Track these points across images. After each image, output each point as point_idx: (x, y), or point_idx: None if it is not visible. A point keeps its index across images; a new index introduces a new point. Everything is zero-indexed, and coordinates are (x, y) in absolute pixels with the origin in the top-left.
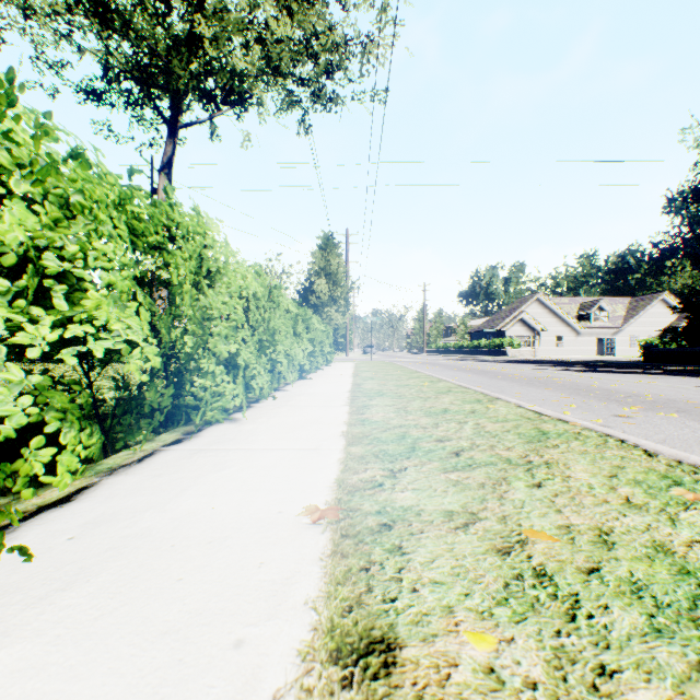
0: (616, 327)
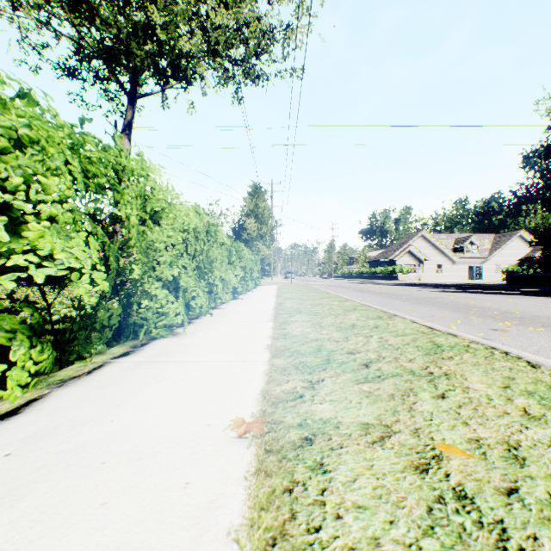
0: (483, 257)
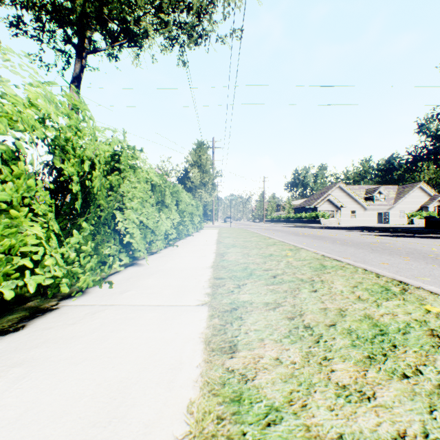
0: (390, 205)
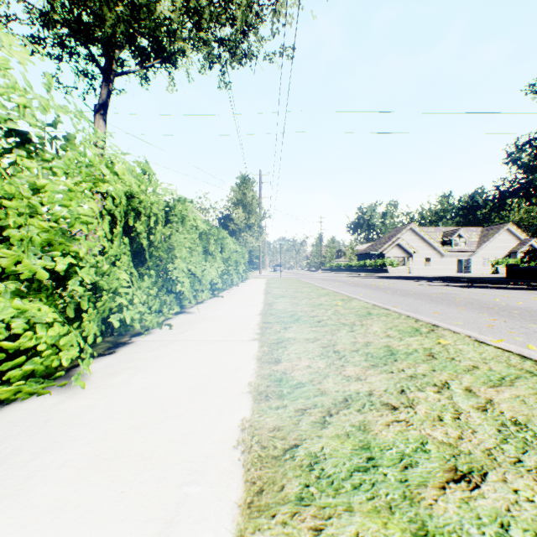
0: (471, 250)
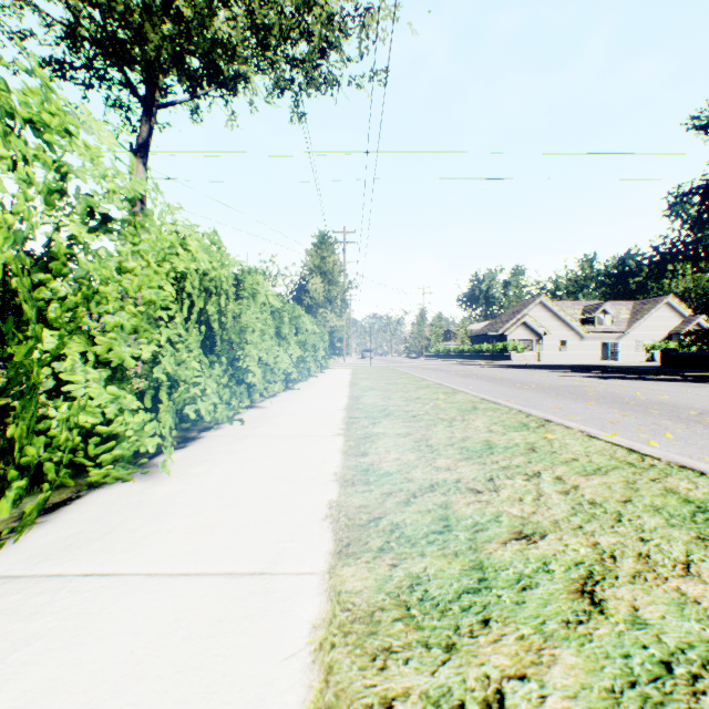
0: (620, 331)
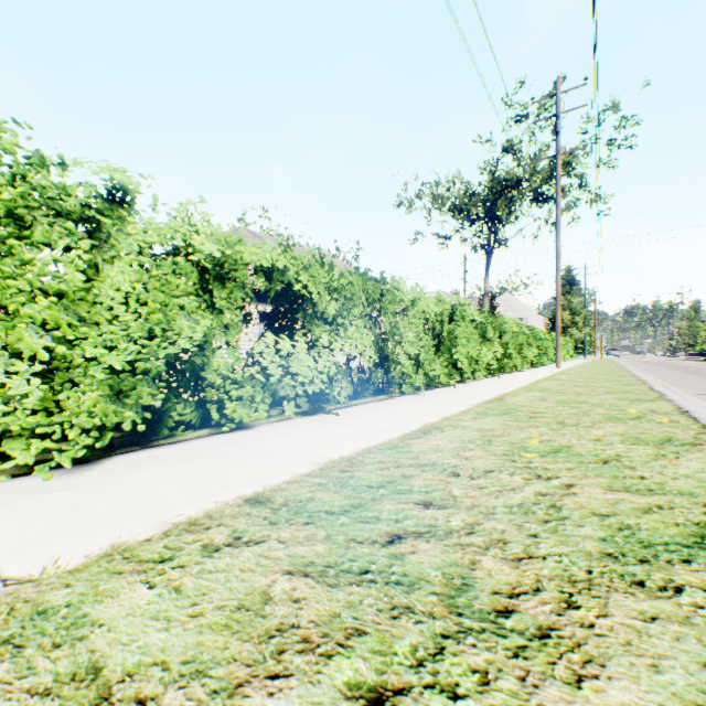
0: None
